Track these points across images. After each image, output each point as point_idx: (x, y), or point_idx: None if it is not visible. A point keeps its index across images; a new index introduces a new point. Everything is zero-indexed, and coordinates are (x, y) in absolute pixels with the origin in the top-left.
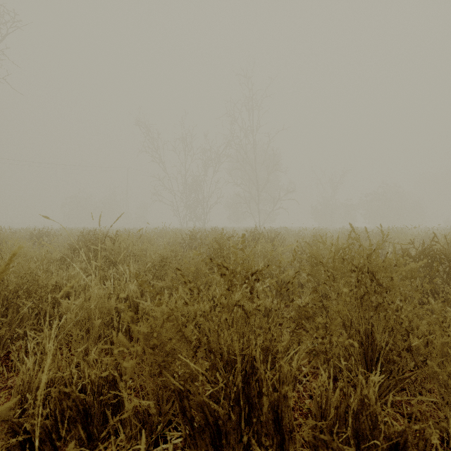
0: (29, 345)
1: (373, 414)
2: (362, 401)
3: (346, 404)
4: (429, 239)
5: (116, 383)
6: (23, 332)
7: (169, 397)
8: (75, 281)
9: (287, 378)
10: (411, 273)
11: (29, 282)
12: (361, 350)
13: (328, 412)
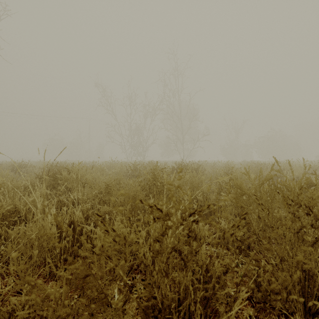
0: None
1: None
2: None
3: None
4: None
5: None
6: None
7: None
8: None
9: None
10: None
11: None
12: (300, 287)
13: None
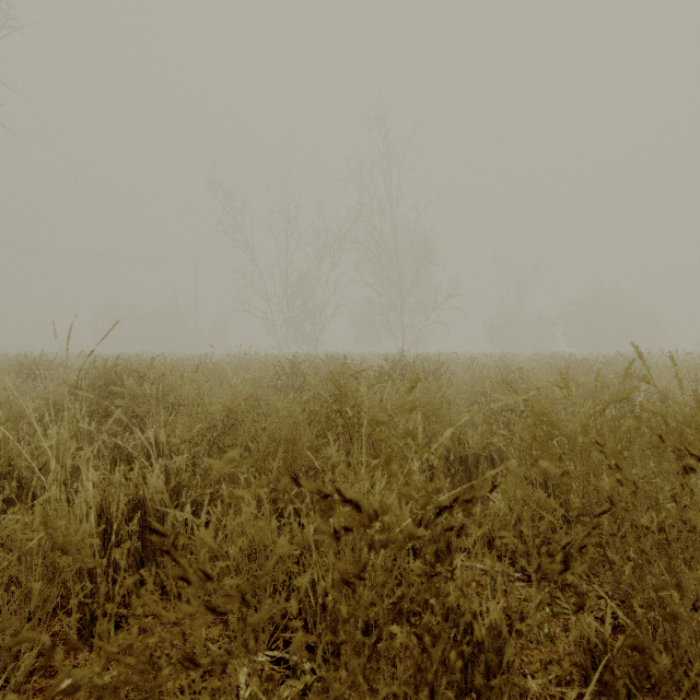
0: None
1: None
2: None
3: None
4: None
5: None
6: None
7: None
8: None
9: None
10: None
11: None
12: None
13: None
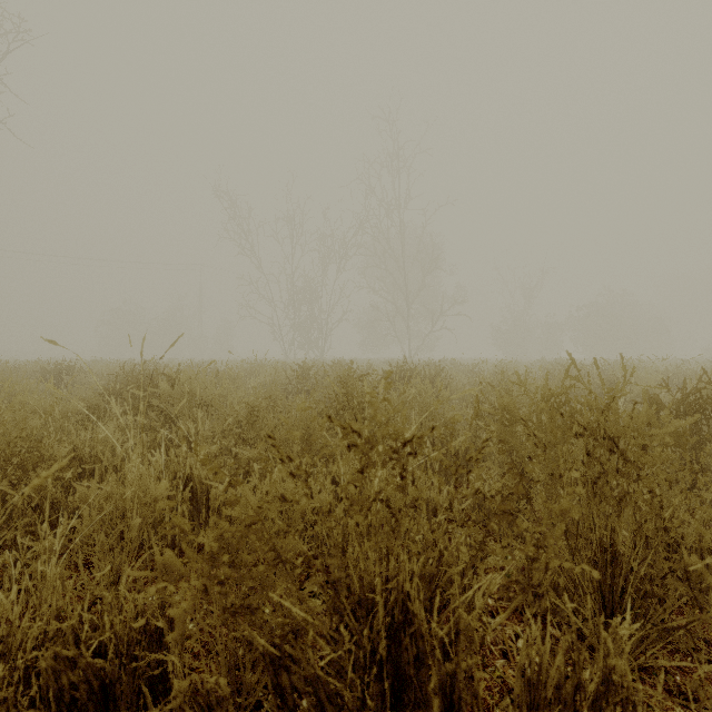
0: (13, 565)
1: (627, 702)
2: (607, 677)
3: (576, 682)
4: (689, 378)
5: (162, 636)
6: (12, 537)
7: (257, 658)
8: (60, 465)
9: (468, 630)
10: (674, 438)
11: (26, 451)
12: None
13: (542, 694)
